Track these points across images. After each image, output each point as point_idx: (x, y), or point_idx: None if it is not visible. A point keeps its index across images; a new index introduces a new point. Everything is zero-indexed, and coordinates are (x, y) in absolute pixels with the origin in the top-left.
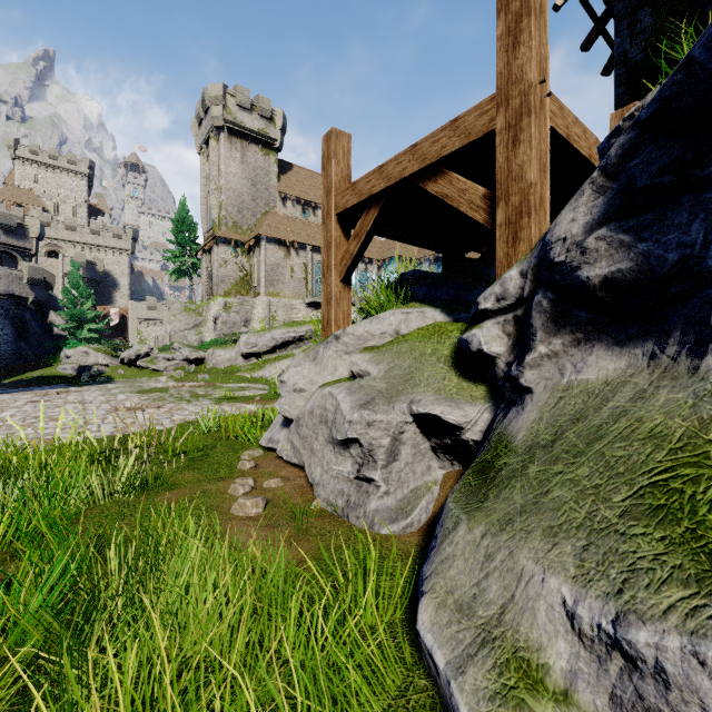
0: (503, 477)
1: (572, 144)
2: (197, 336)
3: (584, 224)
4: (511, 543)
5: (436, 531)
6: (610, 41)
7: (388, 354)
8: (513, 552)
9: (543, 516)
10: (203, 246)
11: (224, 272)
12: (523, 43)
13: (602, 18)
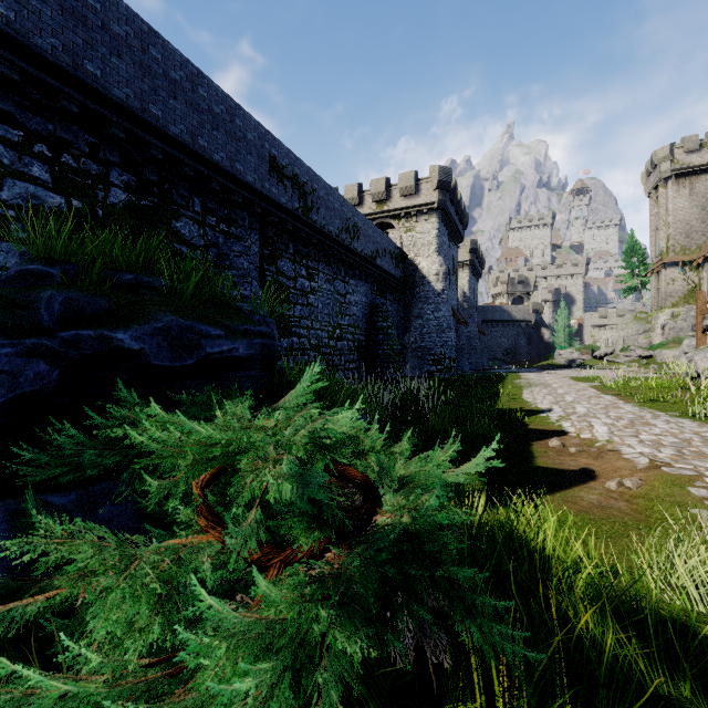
0: None
1: None
2: (646, 339)
3: None
4: None
5: None
6: None
7: None
8: None
9: None
10: (651, 270)
11: (671, 288)
12: None
13: None
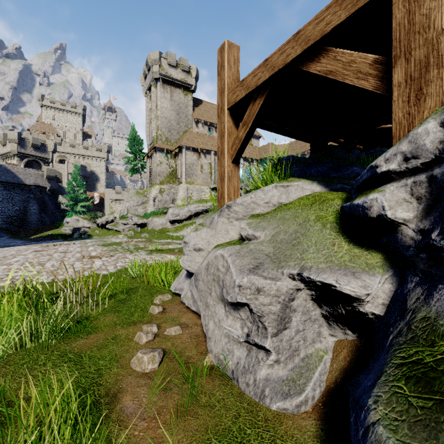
0: None
1: None
2: (143, 209)
3: None
4: None
5: None
6: None
7: (273, 220)
8: None
9: None
10: (147, 153)
11: (159, 169)
12: None
13: None
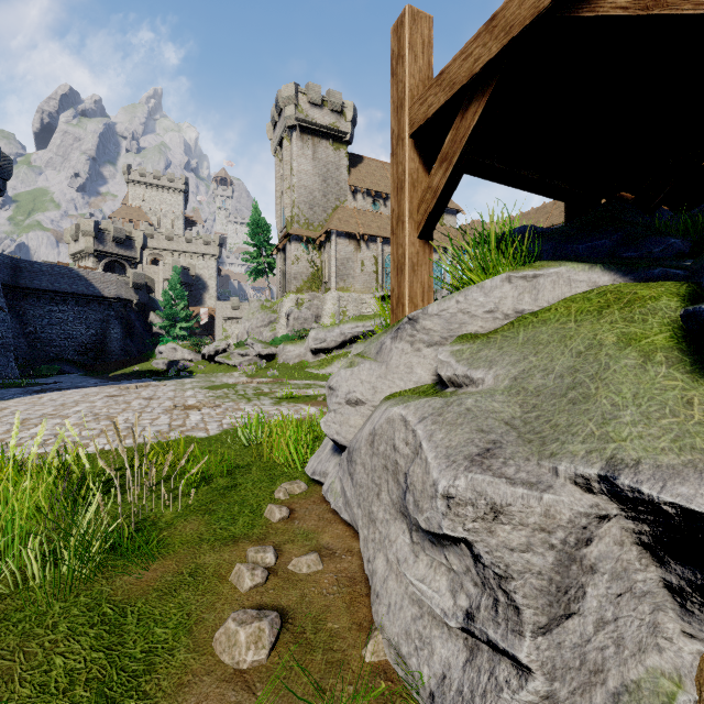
0: None
1: None
2: (271, 332)
3: None
4: None
5: None
6: None
7: (510, 345)
8: None
9: None
10: (277, 245)
11: (296, 269)
12: None
13: None
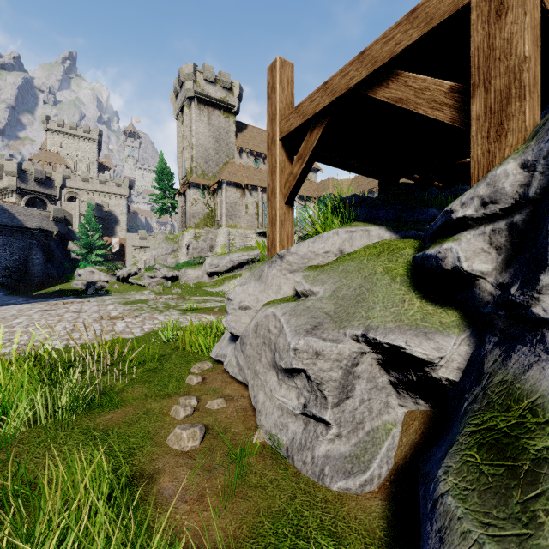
0: None
1: None
2: (174, 259)
3: None
4: None
5: (429, 542)
6: None
7: (334, 273)
8: None
9: None
10: (179, 190)
11: (194, 209)
12: None
13: None
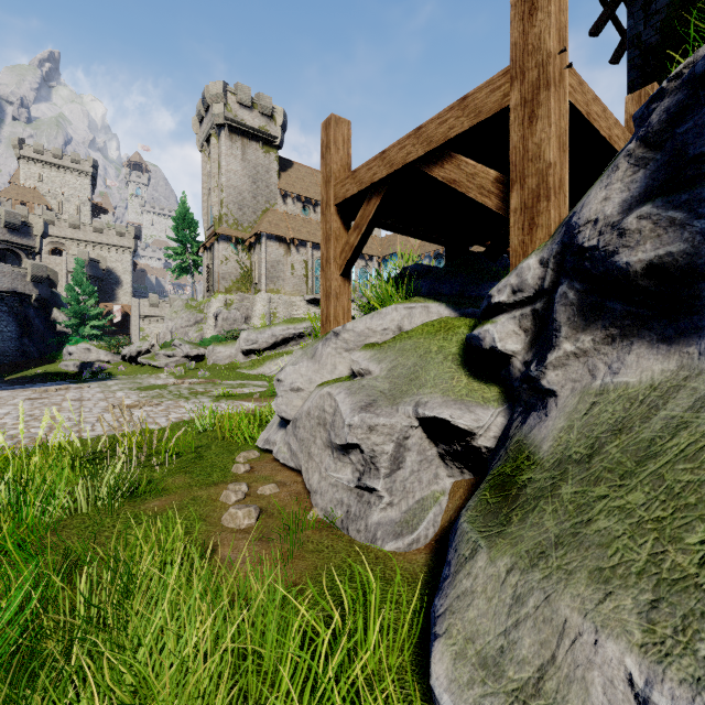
0: (528, 497)
1: (592, 123)
2: (198, 333)
3: (620, 202)
4: (546, 584)
5: (449, 556)
6: (619, 27)
7: (391, 351)
8: (550, 597)
9: (587, 553)
10: (204, 243)
11: (224, 269)
12: (541, 9)
13: (612, 2)
